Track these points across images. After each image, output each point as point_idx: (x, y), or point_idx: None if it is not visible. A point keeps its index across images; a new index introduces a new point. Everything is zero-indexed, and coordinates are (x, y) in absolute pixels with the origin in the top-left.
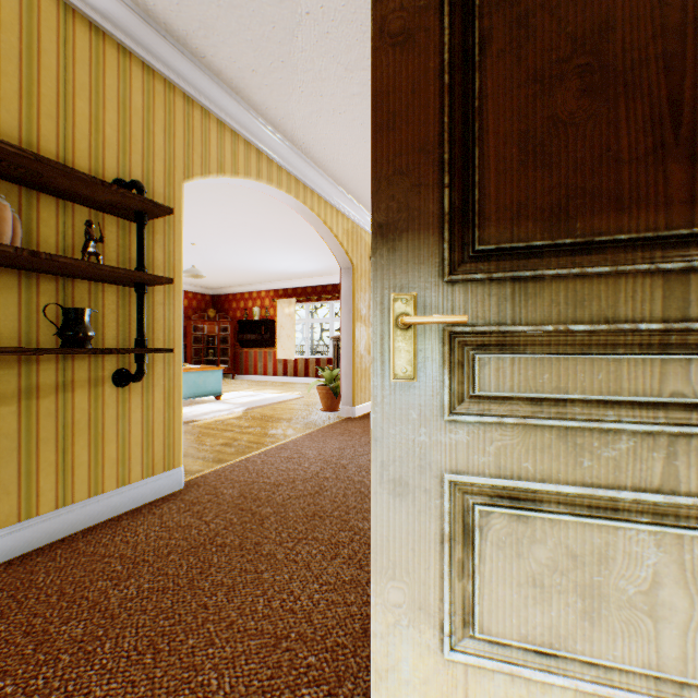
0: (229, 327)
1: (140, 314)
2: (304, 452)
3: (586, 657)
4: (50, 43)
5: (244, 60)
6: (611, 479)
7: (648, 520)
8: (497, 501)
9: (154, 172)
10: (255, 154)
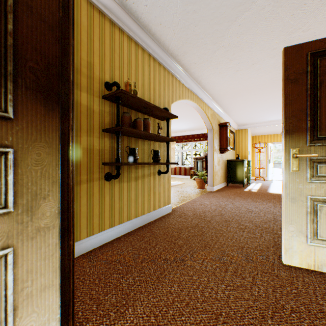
0: None
1: (167, 151)
2: (204, 202)
3: None
4: (146, 68)
5: (193, 60)
6: None
7: None
8: (324, 203)
9: (165, 103)
10: (187, 90)
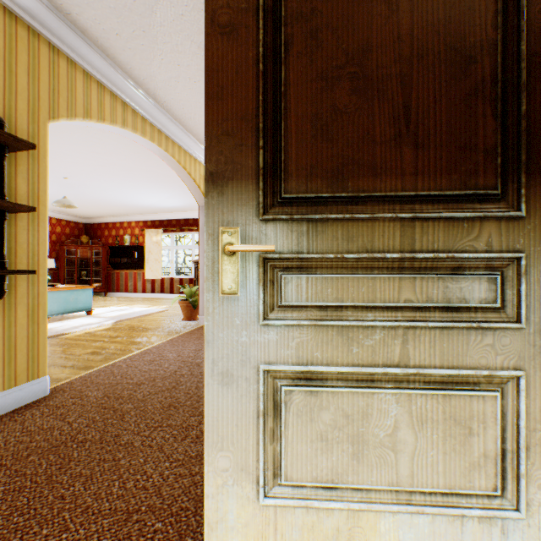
0: (102, 252)
1: None
2: (166, 355)
3: (355, 485)
4: None
5: (109, 23)
6: (370, 360)
7: (392, 386)
8: (298, 382)
9: (17, 109)
10: (121, 105)
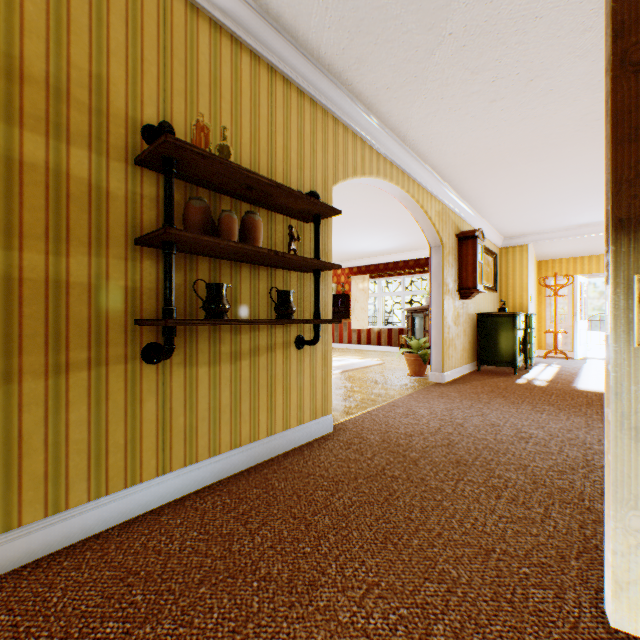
0: None
1: (316, 293)
2: (415, 410)
3: None
4: (264, 98)
5: (383, 81)
6: None
7: None
8: None
9: (316, 182)
10: (375, 155)
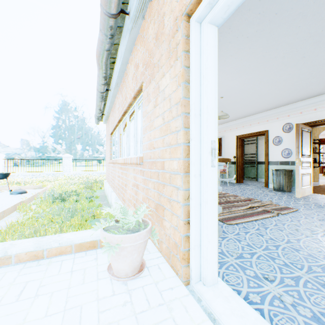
0: None
1: (319, 158)
2: None
3: None
4: None
5: None
6: None
7: None
8: None
9: (316, 136)
10: None
